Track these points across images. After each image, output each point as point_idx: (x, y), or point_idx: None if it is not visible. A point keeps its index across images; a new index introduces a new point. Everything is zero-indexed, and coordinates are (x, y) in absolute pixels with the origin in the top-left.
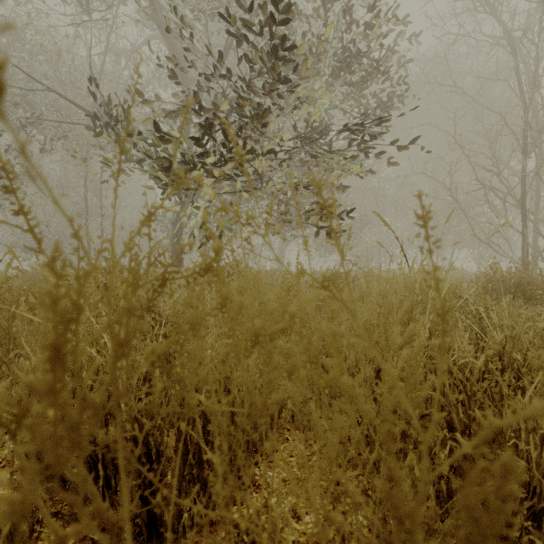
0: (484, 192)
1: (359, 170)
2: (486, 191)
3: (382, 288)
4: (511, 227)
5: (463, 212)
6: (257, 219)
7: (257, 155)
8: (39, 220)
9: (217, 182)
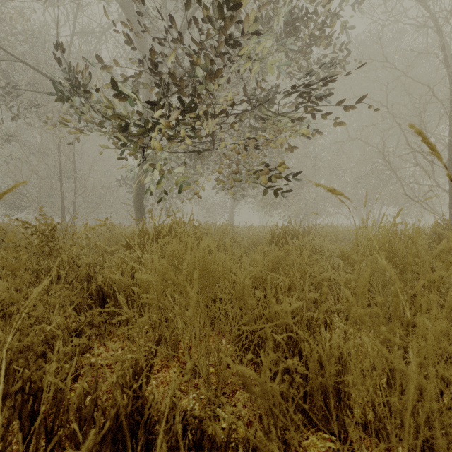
0: (413, 155)
1: (306, 130)
2: (415, 155)
3: (344, 248)
4: (438, 187)
5: (395, 173)
6: (209, 178)
7: (209, 117)
8: (17, 181)
9: (171, 143)
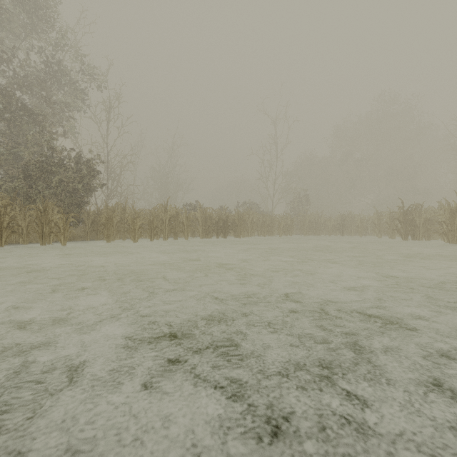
0: None
1: None
2: None
3: None
4: None
5: None
6: None
7: None
8: None
9: None
